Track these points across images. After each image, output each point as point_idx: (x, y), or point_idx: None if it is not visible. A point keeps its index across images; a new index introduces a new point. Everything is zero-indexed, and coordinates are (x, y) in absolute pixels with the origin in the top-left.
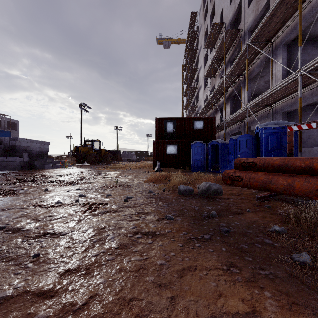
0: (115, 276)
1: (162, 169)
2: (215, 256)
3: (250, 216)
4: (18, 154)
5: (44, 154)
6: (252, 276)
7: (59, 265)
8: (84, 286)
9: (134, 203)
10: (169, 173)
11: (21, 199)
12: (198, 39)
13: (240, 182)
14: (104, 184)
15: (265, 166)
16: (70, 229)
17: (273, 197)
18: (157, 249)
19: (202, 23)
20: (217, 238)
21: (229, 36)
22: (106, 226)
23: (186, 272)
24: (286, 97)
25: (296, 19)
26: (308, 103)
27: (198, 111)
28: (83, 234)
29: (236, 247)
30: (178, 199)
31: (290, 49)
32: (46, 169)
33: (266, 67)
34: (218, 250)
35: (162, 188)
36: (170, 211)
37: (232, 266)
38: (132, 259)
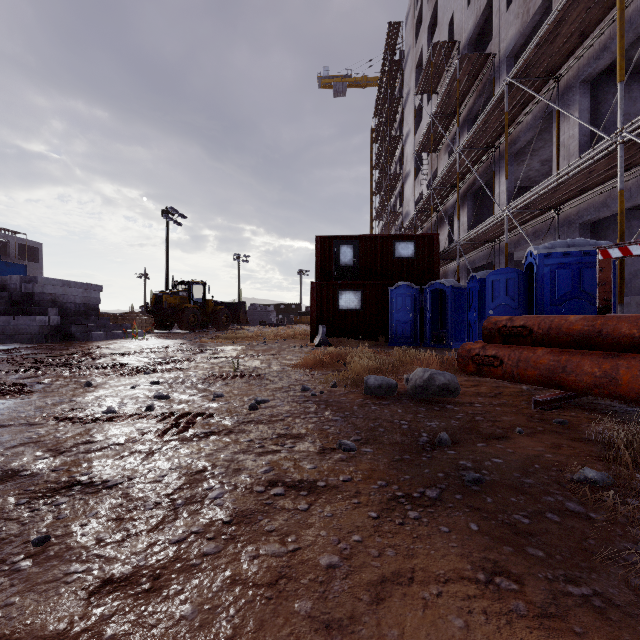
0: (218, 598)
1: (329, 340)
2: (457, 545)
3: (524, 444)
4: (37, 311)
5: (91, 311)
6: (549, 599)
7: (92, 565)
8: (142, 628)
9: (271, 414)
10: (344, 348)
11: (31, 405)
12: (402, 78)
13: (496, 369)
14: (210, 371)
15: (551, 334)
16: (128, 473)
17: (568, 400)
18: (320, 526)
19: (411, 43)
20: (457, 498)
21: (468, 68)
22: (207, 467)
23: (390, 587)
24: (588, 190)
25: (609, 28)
26: (635, 202)
27: (403, 222)
28: (155, 486)
29: (503, 522)
30: (365, 406)
31: (596, 93)
32: (94, 341)
33: (544, 131)
34: (462, 528)
35: (330, 381)
36: (347, 433)
37: (499, 571)
38: (262, 550)
